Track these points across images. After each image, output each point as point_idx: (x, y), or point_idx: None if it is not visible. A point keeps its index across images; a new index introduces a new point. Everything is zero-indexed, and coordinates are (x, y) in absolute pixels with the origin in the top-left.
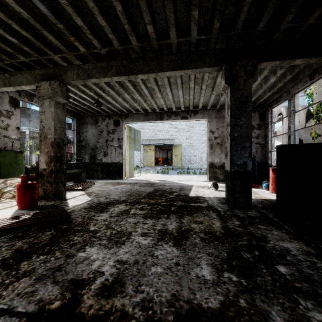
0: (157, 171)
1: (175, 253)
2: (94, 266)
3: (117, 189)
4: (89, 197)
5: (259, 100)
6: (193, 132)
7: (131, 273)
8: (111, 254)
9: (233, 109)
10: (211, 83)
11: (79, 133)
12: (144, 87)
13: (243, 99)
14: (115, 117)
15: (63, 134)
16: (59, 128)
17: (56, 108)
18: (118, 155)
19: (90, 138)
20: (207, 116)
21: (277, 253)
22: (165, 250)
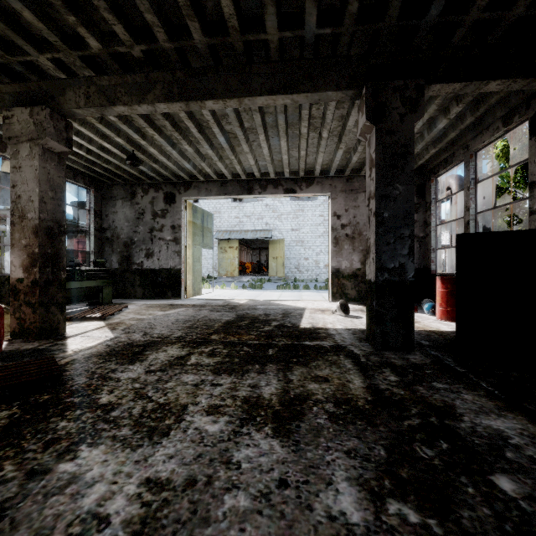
0: (243, 285)
1: (278, 455)
2: (89, 501)
3: (169, 316)
4: (112, 332)
5: (417, 163)
6: (304, 219)
7: (175, 516)
8: (135, 464)
9: (381, 167)
10: (337, 128)
11: (101, 215)
12: (219, 131)
13: (399, 149)
14: (167, 188)
15: (59, 211)
16: (50, 199)
17: (45, 162)
18: (172, 255)
19: (121, 225)
20: (329, 189)
21: (484, 445)
22: (256, 446)
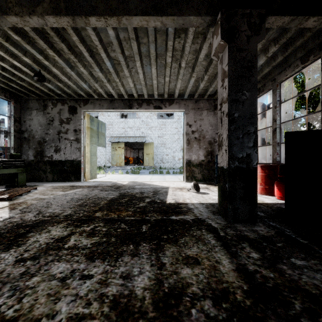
0: (127, 171)
1: None
2: None
3: (67, 196)
4: (9, 212)
5: None
6: (166, 130)
7: None
8: None
9: (233, 77)
10: (191, 61)
11: (20, 121)
12: (105, 56)
13: (246, 63)
14: (71, 102)
15: None
16: None
17: None
18: (75, 150)
19: (35, 128)
20: (184, 107)
21: None
22: None
